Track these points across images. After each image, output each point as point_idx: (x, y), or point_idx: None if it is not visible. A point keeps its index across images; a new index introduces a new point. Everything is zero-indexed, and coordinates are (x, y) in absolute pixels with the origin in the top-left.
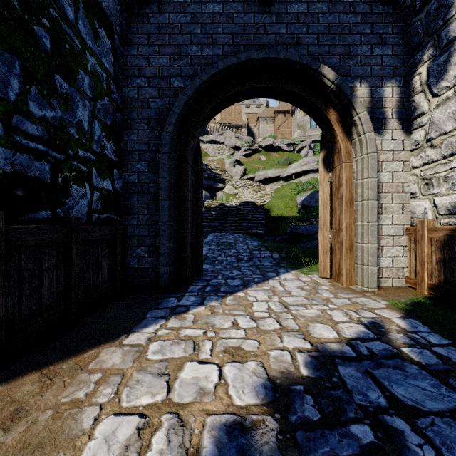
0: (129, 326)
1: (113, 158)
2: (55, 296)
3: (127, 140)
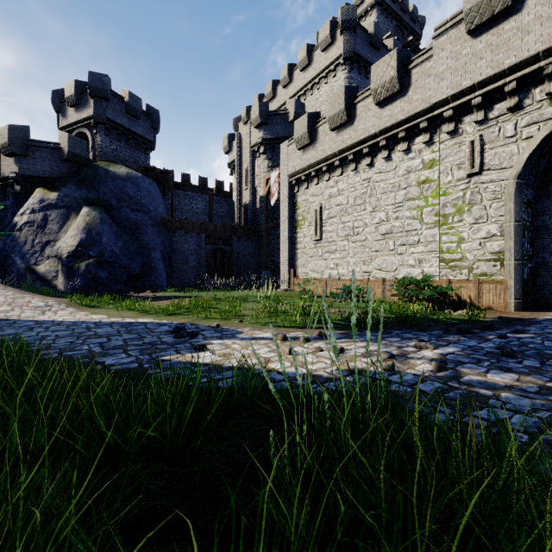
0: (551, 312)
1: (531, 254)
2: (523, 301)
3: (536, 244)
